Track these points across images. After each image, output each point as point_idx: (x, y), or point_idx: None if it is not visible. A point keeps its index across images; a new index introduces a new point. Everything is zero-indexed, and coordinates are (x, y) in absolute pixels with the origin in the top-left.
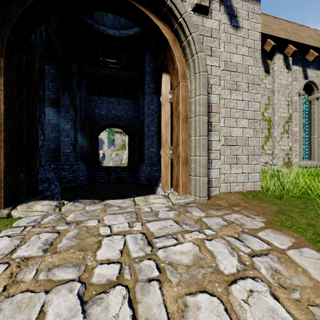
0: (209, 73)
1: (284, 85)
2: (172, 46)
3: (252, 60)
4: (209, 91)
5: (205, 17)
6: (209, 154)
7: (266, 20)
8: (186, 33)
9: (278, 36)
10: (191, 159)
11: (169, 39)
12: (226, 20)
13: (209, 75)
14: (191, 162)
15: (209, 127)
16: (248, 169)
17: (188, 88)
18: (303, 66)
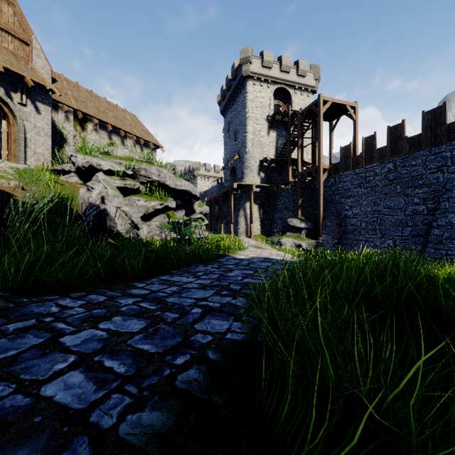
0: (26, 127)
1: (94, 140)
2: (8, 113)
3: (47, 127)
4: (26, 133)
5: (24, 107)
6: (26, 156)
7: (87, 98)
8: (14, 112)
9: (87, 113)
10: (17, 155)
11: (7, 111)
12: (34, 110)
13: (26, 128)
14: (17, 156)
15: (26, 146)
16: (45, 165)
17: (16, 130)
18: (109, 132)
